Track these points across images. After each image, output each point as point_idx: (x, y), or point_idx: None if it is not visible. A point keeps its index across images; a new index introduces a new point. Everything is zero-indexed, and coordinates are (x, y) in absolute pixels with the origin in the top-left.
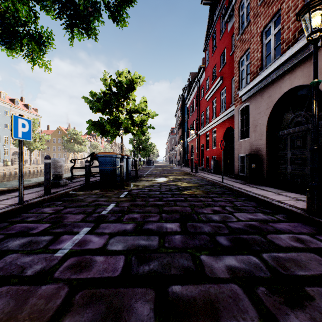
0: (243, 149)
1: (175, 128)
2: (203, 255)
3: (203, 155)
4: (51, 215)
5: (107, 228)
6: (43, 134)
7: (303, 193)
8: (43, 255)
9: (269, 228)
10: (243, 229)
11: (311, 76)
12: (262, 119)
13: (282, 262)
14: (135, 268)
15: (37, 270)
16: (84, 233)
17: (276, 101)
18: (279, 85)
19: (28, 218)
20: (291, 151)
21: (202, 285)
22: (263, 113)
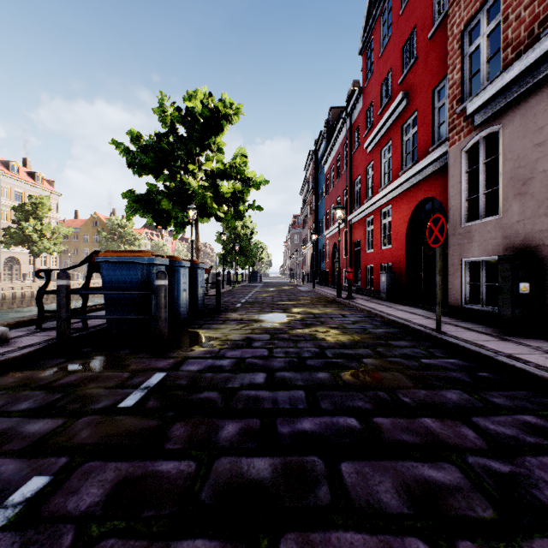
0: (479, 244)
1: (301, 215)
2: None
3: (357, 262)
4: None
5: None
6: (59, 224)
7: None
8: None
9: None
10: None
11: None
12: None
13: None
14: None
15: None
16: None
17: None
18: None
19: None
20: None
21: None
22: None
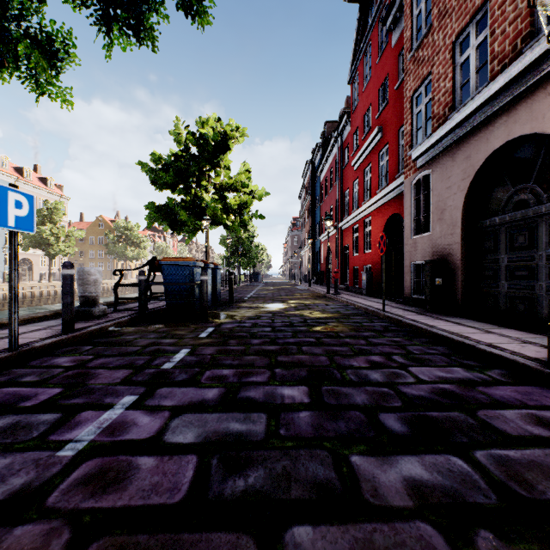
0: (420, 252)
1: (300, 218)
2: (356, 455)
3: (347, 264)
4: (67, 370)
5: (170, 396)
6: (72, 228)
7: (530, 330)
8: (33, 455)
9: (480, 396)
10: (430, 398)
11: (547, 117)
12: (454, 199)
13: (517, 471)
14: (216, 485)
15: (15, 489)
16: (123, 407)
17: (481, 166)
18: (486, 136)
19: (23, 376)
20: (507, 254)
21: (356, 525)
22: (457, 188)
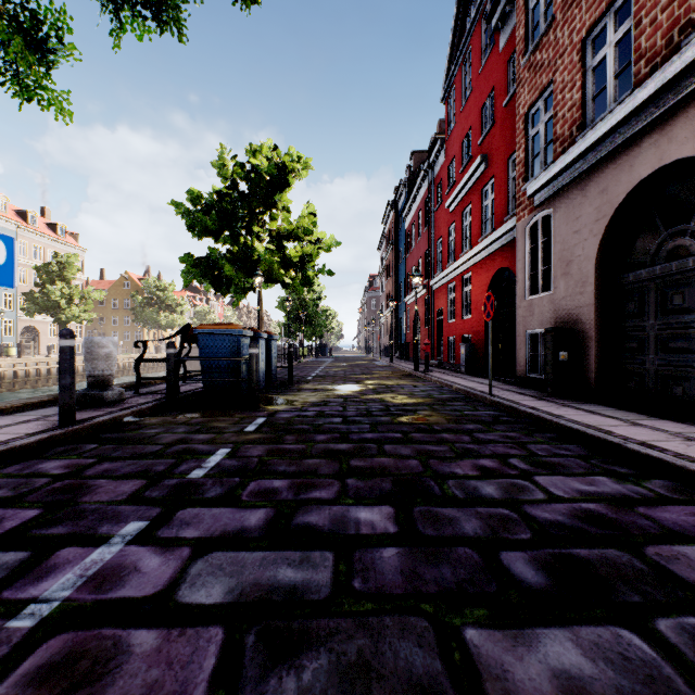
0: (538, 317)
1: (379, 276)
2: (472, 627)
3: (440, 333)
4: (54, 481)
5: (195, 522)
6: (89, 287)
7: (692, 421)
8: None
9: (643, 522)
10: (572, 526)
11: None
12: (584, 247)
13: None
14: (250, 687)
15: None
16: (123, 541)
17: (622, 202)
18: (629, 162)
19: None
20: (658, 319)
21: None
22: (588, 232)
